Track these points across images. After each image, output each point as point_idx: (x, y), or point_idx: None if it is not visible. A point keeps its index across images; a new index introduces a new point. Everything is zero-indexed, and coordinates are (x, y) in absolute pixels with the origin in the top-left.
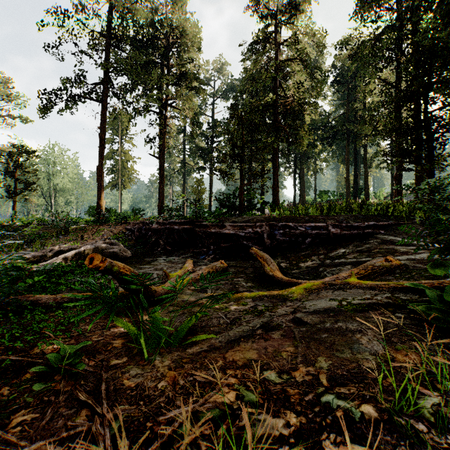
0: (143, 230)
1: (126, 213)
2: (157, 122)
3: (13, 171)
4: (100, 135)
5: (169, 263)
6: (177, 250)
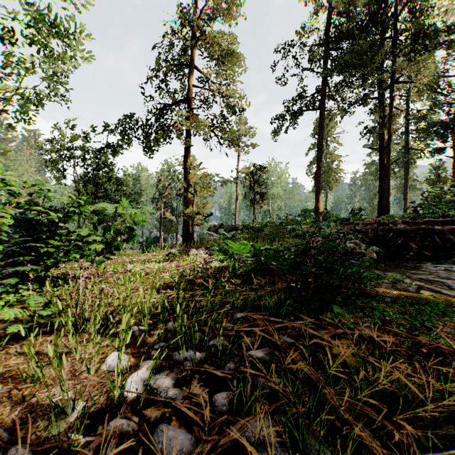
0: (379, 231)
1: (332, 215)
2: (378, 109)
3: (253, 186)
4: (318, 140)
5: (449, 272)
6: (443, 257)
